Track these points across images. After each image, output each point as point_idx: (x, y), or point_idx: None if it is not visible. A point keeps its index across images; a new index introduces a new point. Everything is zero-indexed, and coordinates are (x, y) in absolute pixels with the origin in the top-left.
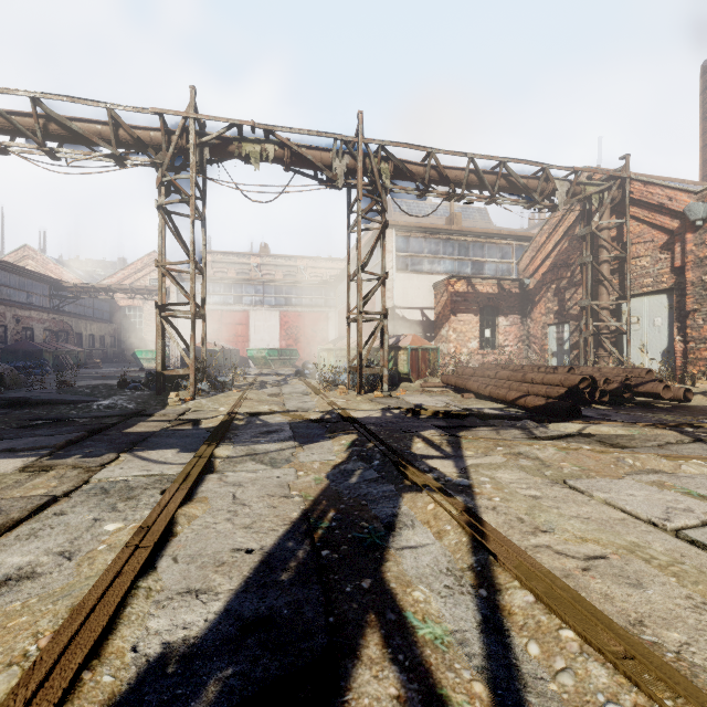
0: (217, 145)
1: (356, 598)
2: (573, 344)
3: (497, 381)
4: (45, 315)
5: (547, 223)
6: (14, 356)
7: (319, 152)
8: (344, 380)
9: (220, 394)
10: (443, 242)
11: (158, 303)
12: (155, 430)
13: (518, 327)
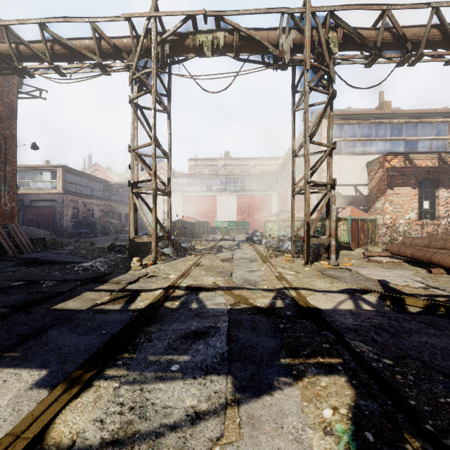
0: (175, 41)
1: None
2: None
3: None
4: (100, 202)
5: None
6: (82, 226)
7: (266, 32)
8: (287, 247)
9: (179, 259)
10: (375, 126)
11: (131, 181)
12: (83, 307)
13: None
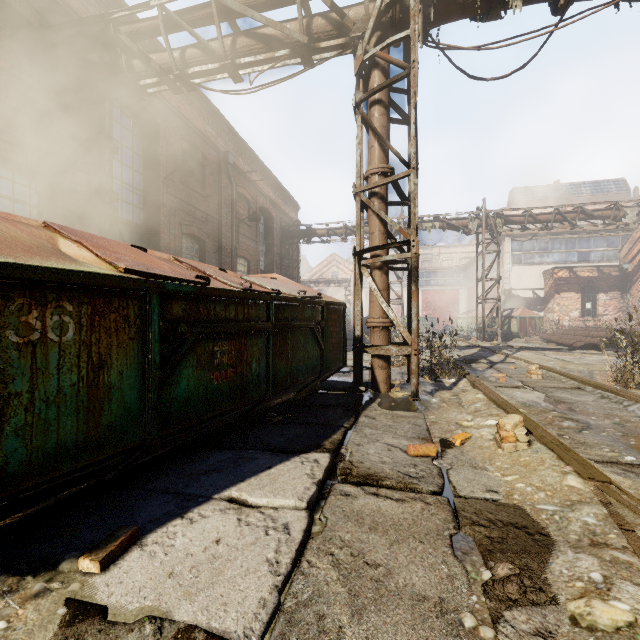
0: None
1: (481, 358)
2: None
3: (574, 337)
4: None
5: None
6: None
7: (461, 221)
8: (474, 336)
9: None
10: (551, 241)
11: None
12: None
13: (618, 301)
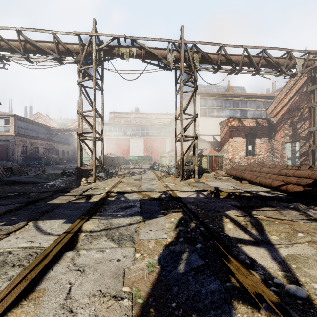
0: (107, 49)
1: None
2: (302, 153)
3: (261, 174)
4: (43, 141)
5: (285, 87)
6: (30, 159)
7: (160, 50)
8: (173, 172)
9: (109, 179)
10: (225, 101)
11: (78, 132)
12: (64, 202)
13: (267, 144)
